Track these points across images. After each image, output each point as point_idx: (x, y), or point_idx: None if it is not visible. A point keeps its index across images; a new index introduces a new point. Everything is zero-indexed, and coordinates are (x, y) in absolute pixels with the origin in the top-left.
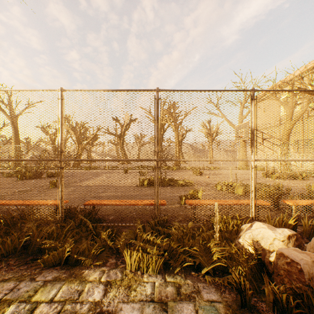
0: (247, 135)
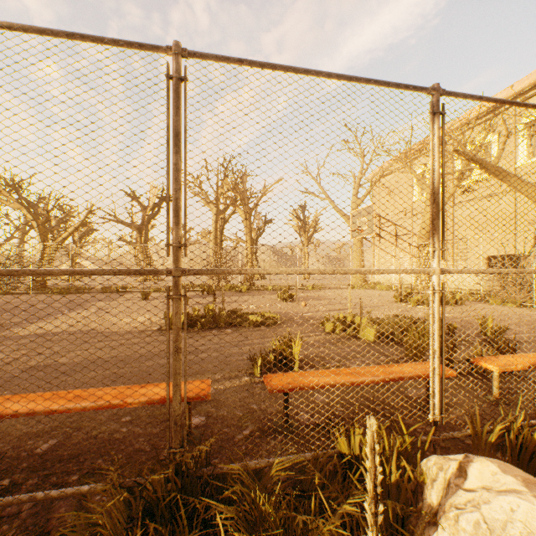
0: (371, 227)
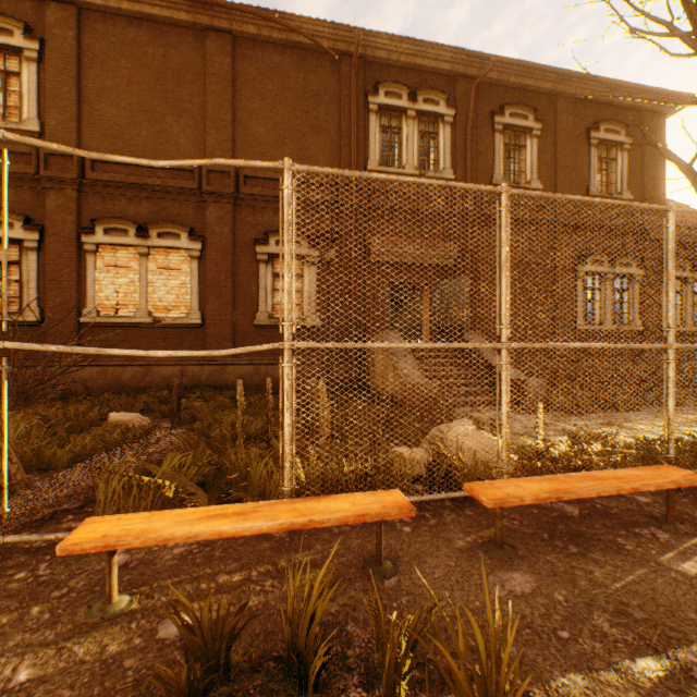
0: None
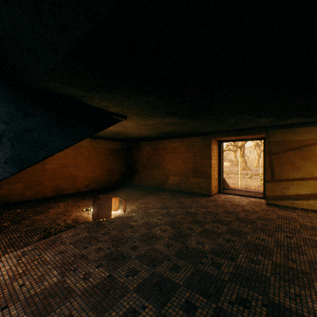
0: None
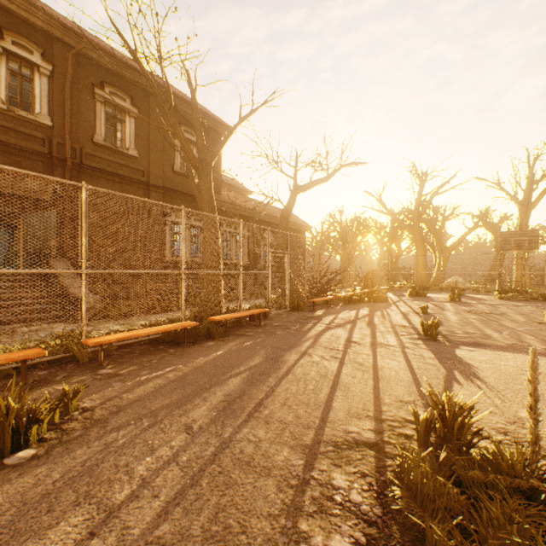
0: None
